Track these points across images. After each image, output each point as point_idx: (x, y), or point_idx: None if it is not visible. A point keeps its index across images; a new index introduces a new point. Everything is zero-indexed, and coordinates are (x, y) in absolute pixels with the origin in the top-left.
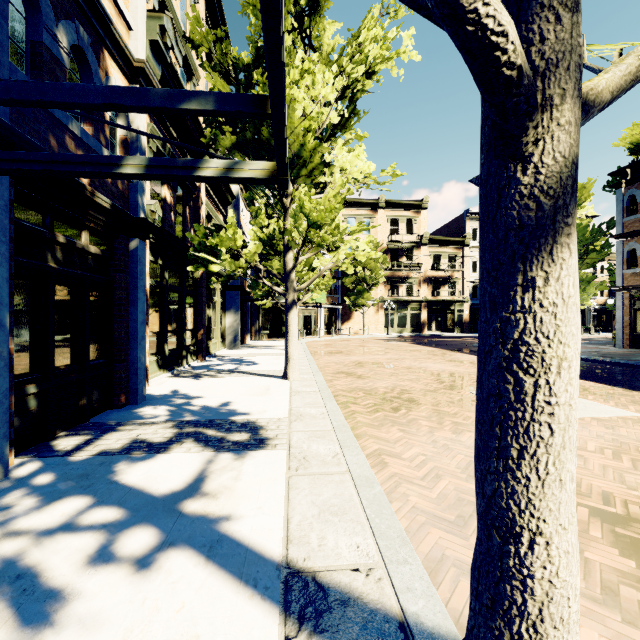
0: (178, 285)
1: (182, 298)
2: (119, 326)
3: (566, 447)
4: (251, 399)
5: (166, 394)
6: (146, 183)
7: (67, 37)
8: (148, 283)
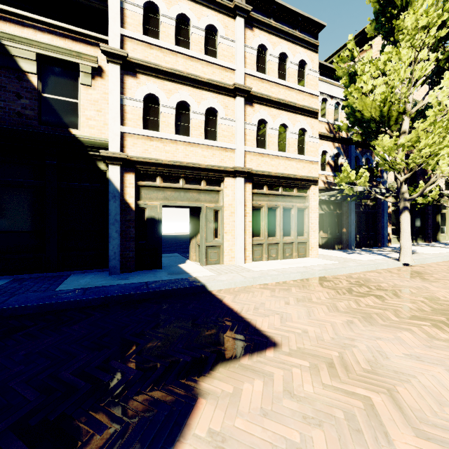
0: (410, 207)
1: (412, 213)
2: (378, 224)
3: (403, 232)
4: (426, 250)
5: (395, 247)
6: (390, 174)
7: (364, 159)
8: (391, 209)
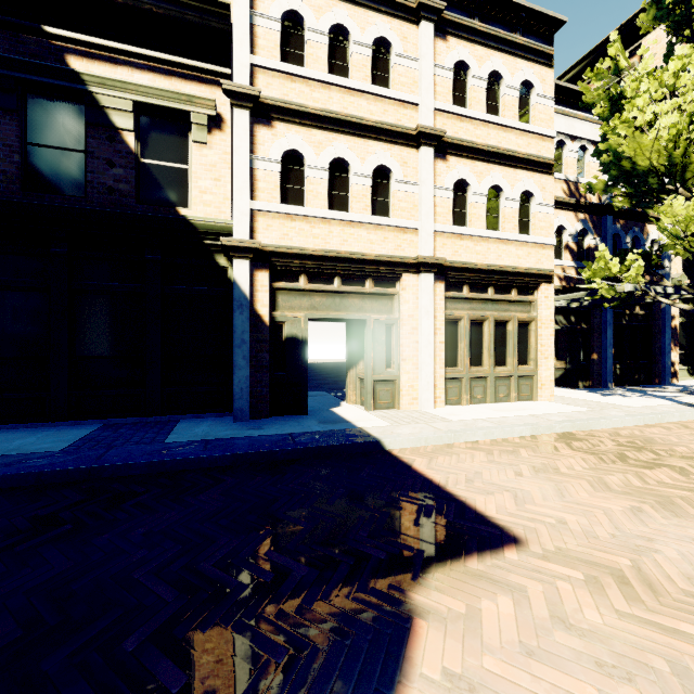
0: None
1: None
2: (654, 346)
3: None
4: None
5: (686, 385)
6: (676, 262)
7: (629, 237)
8: (677, 322)
